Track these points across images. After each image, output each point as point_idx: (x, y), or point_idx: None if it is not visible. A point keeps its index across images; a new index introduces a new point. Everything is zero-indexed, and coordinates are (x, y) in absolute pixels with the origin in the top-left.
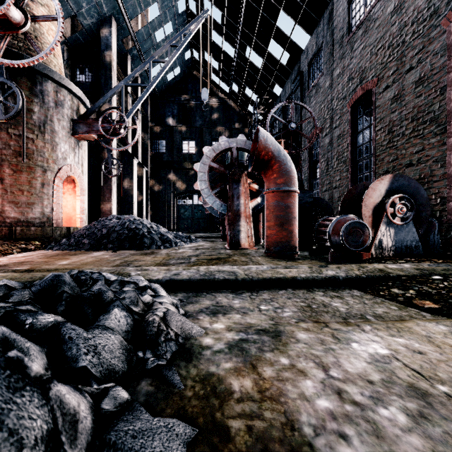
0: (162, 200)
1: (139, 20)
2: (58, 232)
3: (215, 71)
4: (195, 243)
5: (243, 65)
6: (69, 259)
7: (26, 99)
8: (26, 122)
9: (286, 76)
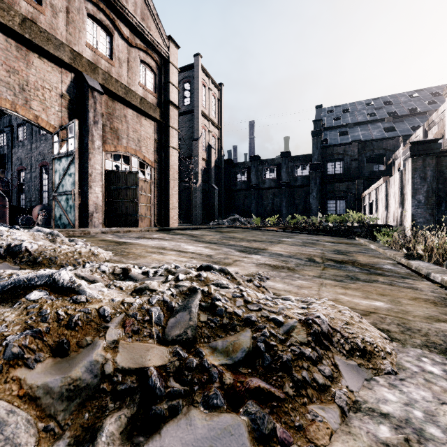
0: None
1: None
2: None
3: None
4: None
5: None
6: None
7: None
8: None
9: None
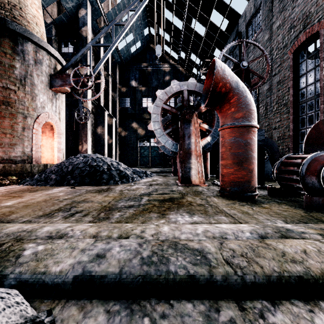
0: (127, 142)
1: (110, 7)
2: (36, 168)
3: (167, 43)
4: (150, 177)
5: (189, 35)
6: (21, 198)
7: (9, 56)
8: (9, 76)
9: (225, 40)
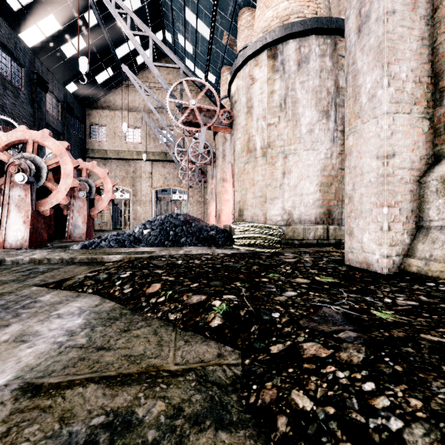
0: None
1: None
2: None
3: None
4: None
5: None
6: None
7: None
8: None
9: None
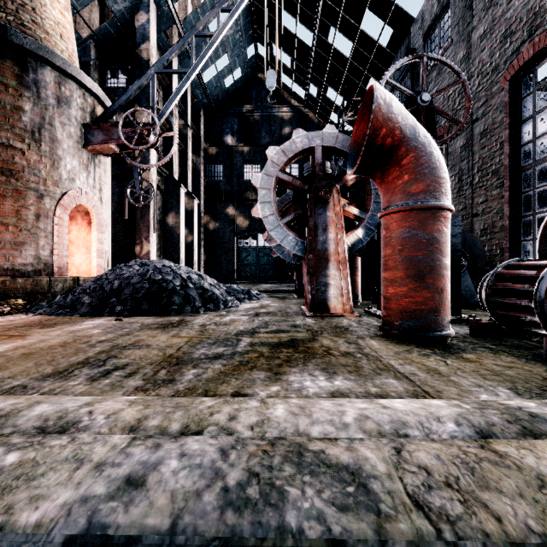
0: (218, 241)
1: (189, 10)
2: (59, 285)
3: (286, 70)
4: (256, 301)
5: (324, 56)
6: (23, 338)
7: (12, 91)
8: (12, 125)
9: (386, 64)
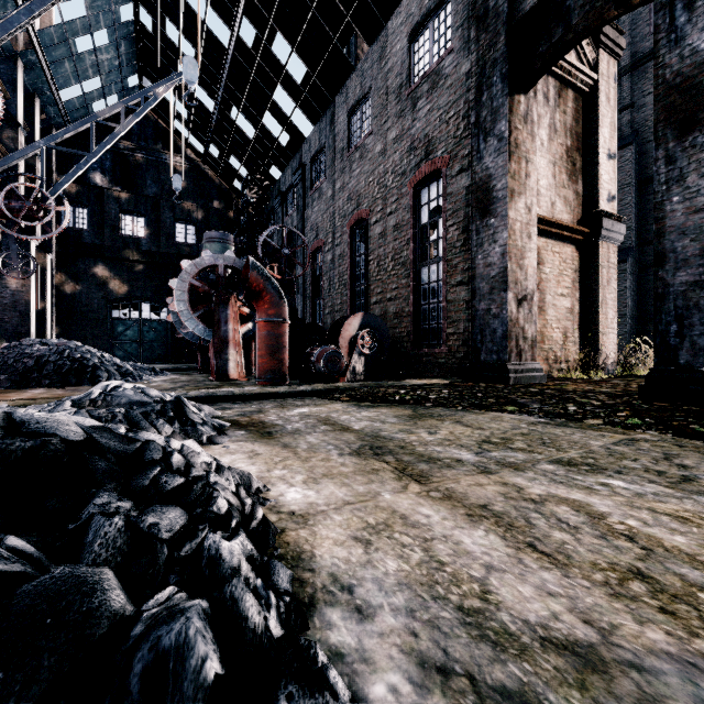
0: (80, 309)
1: None
2: None
3: (181, 119)
4: (164, 376)
5: (227, 126)
6: (12, 397)
7: None
8: None
9: (286, 160)
